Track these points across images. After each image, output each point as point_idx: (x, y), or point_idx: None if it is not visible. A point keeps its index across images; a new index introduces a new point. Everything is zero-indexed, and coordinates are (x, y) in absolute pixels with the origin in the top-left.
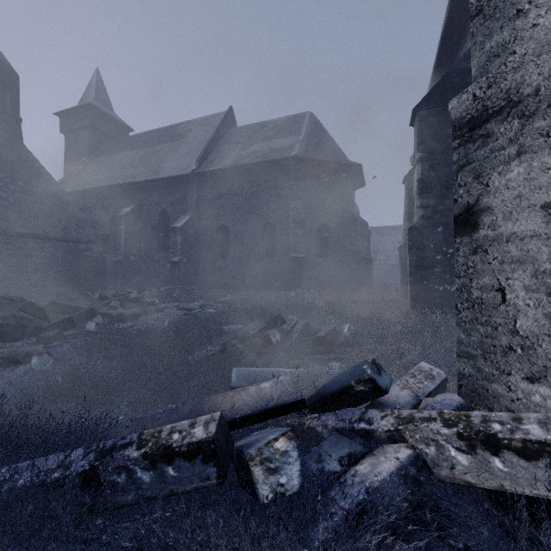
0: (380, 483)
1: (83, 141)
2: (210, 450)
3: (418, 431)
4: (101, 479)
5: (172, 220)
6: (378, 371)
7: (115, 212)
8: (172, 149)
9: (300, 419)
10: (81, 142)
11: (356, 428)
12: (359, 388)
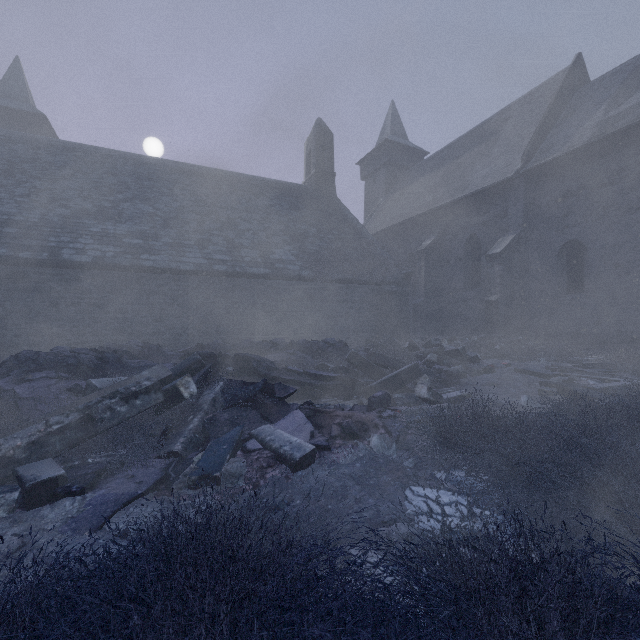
0: None
1: (380, 182)
2: None
3: None
4: None
5: (484, 247)
6: None
7: (413, 248)
8: (481, 154)
9: None
10: (378, 183)
11: None
12: None
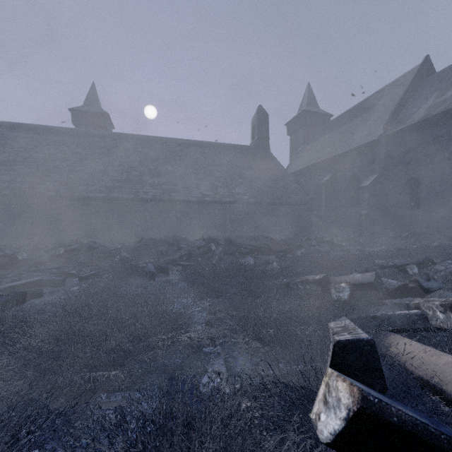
0: (391, 314)
1: (299, 137)
2: (319, 282)
3: (426, 303)
4: (289, 286)
5: (361, 181)
6: (427, 279)
7: (319, 181)
8: (362, 121)
9: (382, 299)
10: (298, 138)
11: (402, 302)
12: (411, 285)
